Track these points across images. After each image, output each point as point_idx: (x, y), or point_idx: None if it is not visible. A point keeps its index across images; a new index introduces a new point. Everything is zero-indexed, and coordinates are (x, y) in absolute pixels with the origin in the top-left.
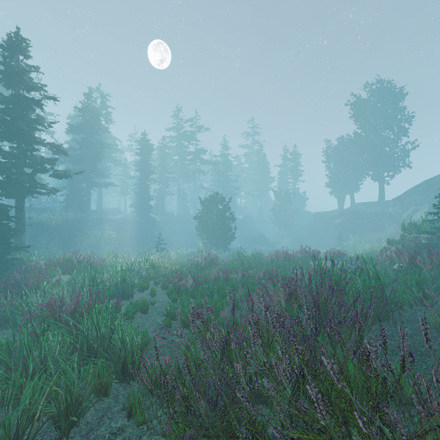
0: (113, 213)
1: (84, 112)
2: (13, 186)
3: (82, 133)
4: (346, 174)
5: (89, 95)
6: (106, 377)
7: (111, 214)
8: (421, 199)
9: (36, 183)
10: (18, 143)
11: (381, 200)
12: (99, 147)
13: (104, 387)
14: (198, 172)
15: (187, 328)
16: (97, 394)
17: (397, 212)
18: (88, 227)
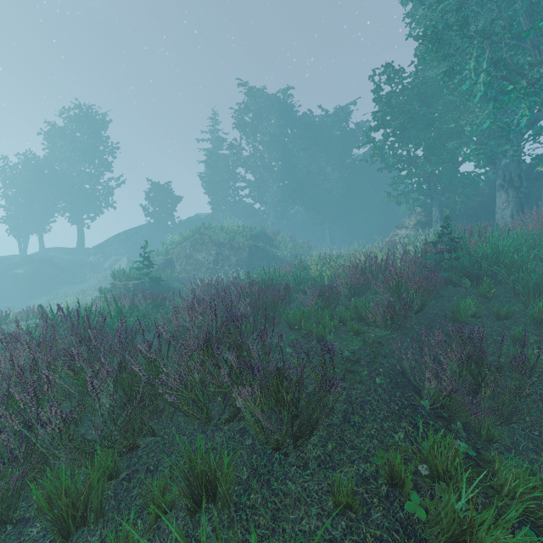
0: None
1: None
2: None
3: None
4: (33, 206)
5: None
6: None
7: None
8: (121, 248)
9: None
10: None
11: (81, 246)
12: None
13: None
14: None
15: None
16: None
17: (99, 261)
18: None
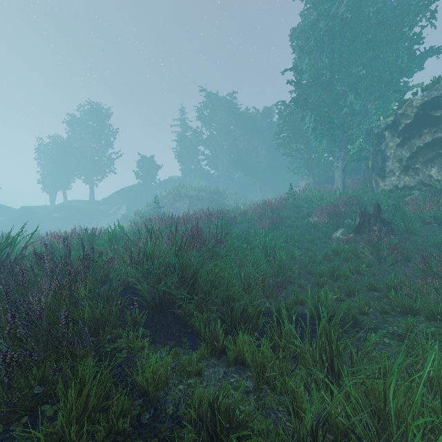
0: None
1: None
2: None
3: None
4: (60, 172)
5: None
6: None
7: None
8: (120, 200)
9: None
10: None
11: (92, 199)
12: None
13: None
14: None
15: None
16: None
17: (106, 209)
18: None
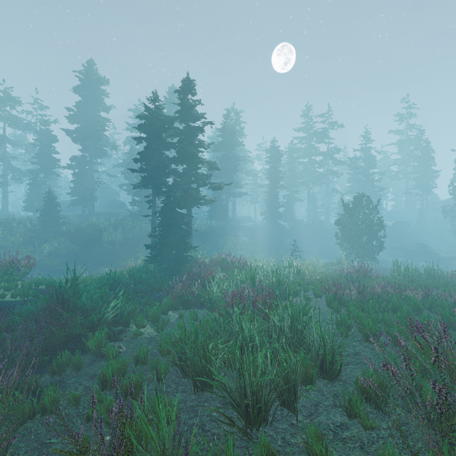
0: (244, 221)
1: (224, 131)
2: (187, 199)
3: (221, 150)
4: None
5: (227, 115)
6: (311, 369)
7: (243, 222)
8: None
9: (198, 195)
10: (188, 164)
11: None
12: (235, 161)
13: (309, 378)
14: (331, 173)
15: (370, 343)
16: (302, 382)
17: None
18: (226, 234)
